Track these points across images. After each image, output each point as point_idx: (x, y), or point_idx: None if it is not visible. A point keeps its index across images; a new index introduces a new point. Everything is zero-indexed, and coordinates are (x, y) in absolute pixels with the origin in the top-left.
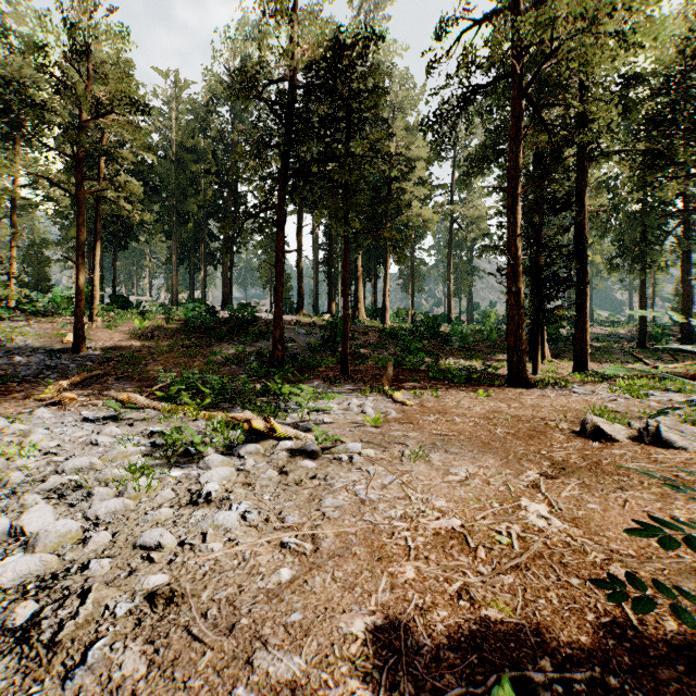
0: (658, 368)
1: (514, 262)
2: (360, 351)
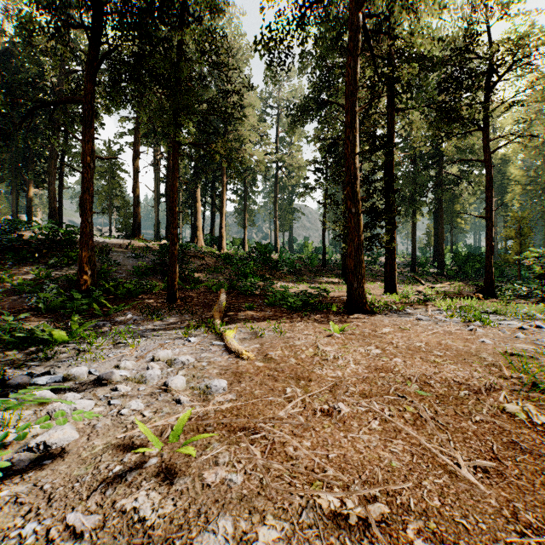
0: (434, 287)
1: (354, 182)
2: (193, 276)
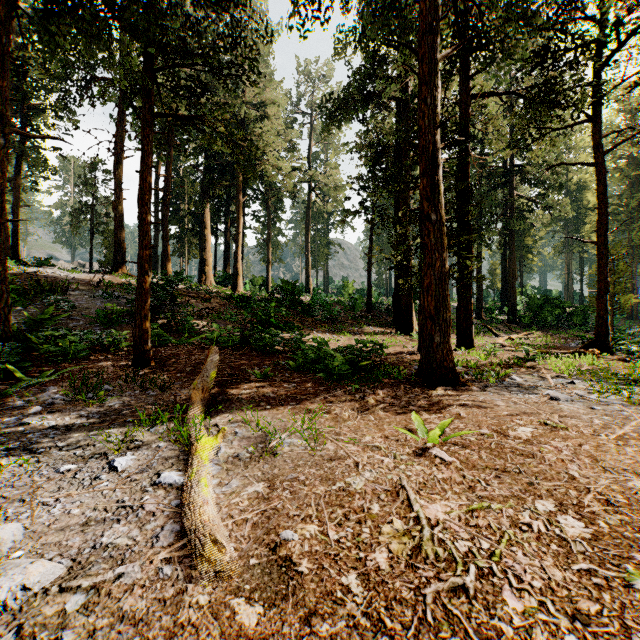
0: (513, 339)
1: (434, 171)
2: (187, 324)
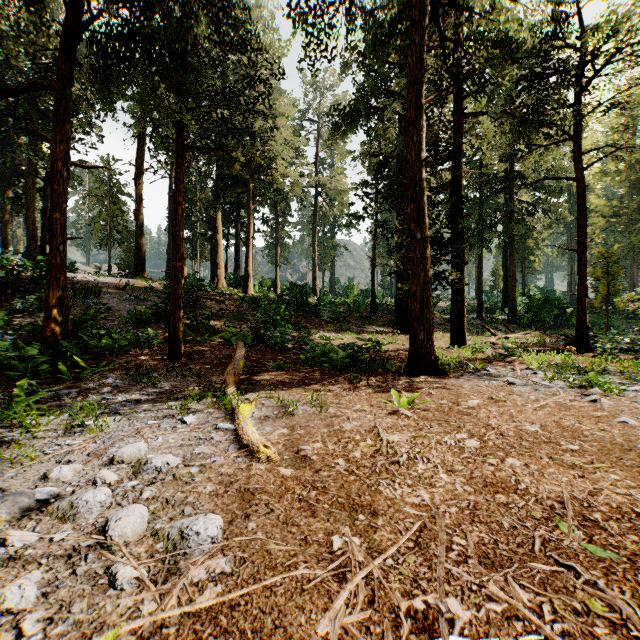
0: (508, 338)
1: (419, 198)
2: (208, 324)
